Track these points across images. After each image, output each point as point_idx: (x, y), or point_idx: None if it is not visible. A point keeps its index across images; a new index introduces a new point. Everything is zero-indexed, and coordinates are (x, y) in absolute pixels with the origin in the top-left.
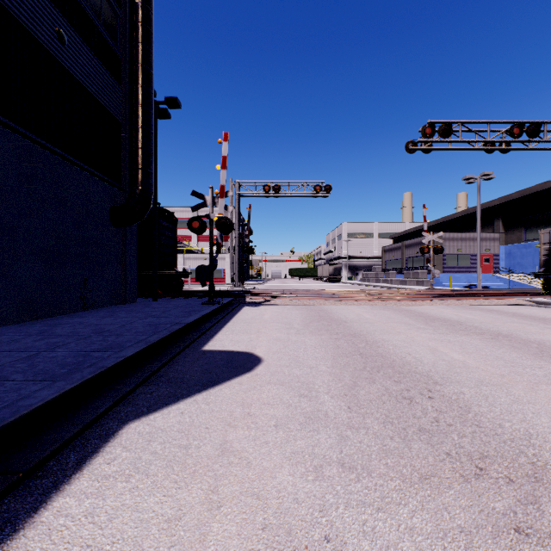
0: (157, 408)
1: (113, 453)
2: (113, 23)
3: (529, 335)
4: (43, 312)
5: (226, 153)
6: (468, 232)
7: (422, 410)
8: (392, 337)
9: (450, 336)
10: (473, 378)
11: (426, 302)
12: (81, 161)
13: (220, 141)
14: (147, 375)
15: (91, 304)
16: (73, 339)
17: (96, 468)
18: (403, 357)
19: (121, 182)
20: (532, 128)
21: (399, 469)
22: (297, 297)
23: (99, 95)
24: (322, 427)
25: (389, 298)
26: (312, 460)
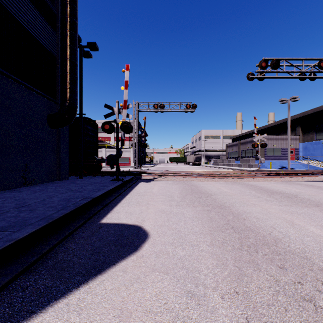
0: (16, 322)
1: None
2: None
3: None
4: None
5: (128, 78)
6: (279, 134)
7: None
8: (251, 209)
9: (295, 208)
10: None
11: (261, 179)
12: (23, 80)
13: (124, 70)
14: (33, 260)
15: (31, 181)
16: None
17: None
18: (270, 232)
19: (56, 98)
20: None
21: None
22: (175, 175)
23: (38, 36)
24: None
25: (236, 176)
26: None
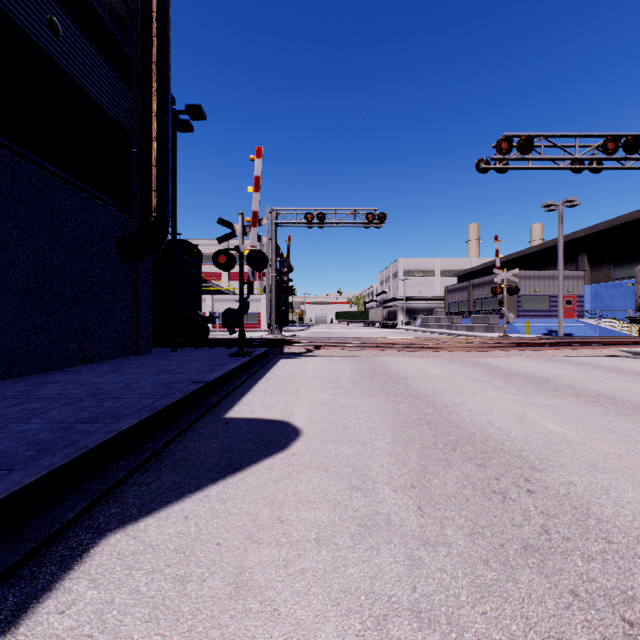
0: (153, 509)
1: (73, 591)
2: (121, 14)
3: (637, 396)
4: (30, 368)
5: (260, 173)
6: (547, 269)
7: (522, 512)
8: (465, 400)
9: (539, 397)
10: (582, 460)
11: (501, 353)
12: (80, 180)
13: (252, 158)
14: (146, 457)
15: (93, 356)
16: (58, 404)
17: (41, 623)
18: (483, 428)
19: (132, 208)
20: (630, 143)
21: (505, 624)
22: (345, 347)
23: (103, 101)
24: (383, 542)
25: (456, 348)
26: (370, 605)
